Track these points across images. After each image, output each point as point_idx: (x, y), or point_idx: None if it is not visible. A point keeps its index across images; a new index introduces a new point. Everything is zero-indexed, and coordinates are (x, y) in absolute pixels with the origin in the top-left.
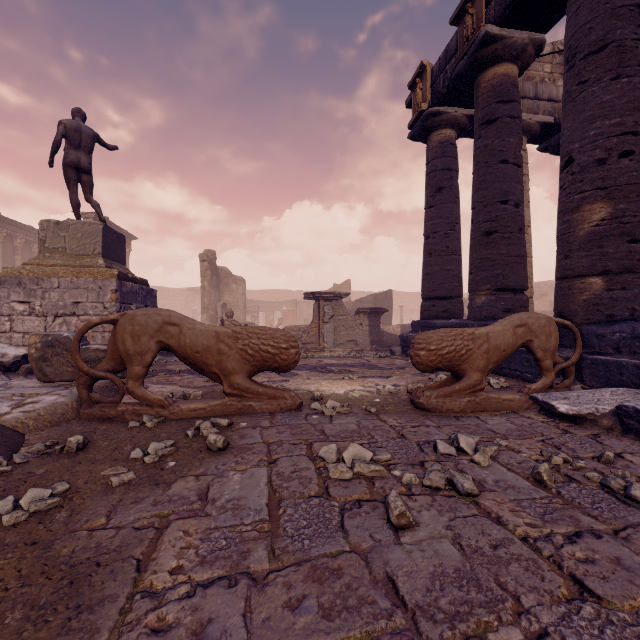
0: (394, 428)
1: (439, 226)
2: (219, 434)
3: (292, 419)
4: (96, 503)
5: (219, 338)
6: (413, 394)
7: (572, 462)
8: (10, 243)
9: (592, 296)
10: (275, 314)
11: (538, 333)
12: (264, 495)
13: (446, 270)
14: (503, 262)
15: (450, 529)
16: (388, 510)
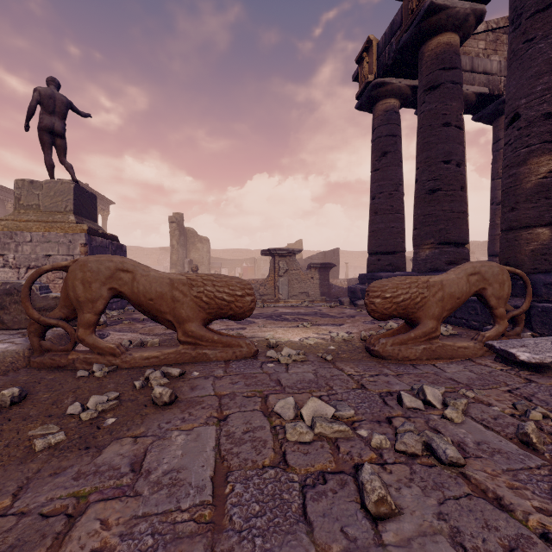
0: (352, 377)
1: (384, 187)
2: (169, 385)
3: (247, 368)
4: (8, 475)
5: (173, 285)
6: (368, 341)
7: None
8: (2, 207)
9: (540, 246)
10: (236, 270)
11: (491, 281)
12: (209, 465)
13: (391, 227)
14: (446, 218)
15: (443, 519)
16: (362, 493)
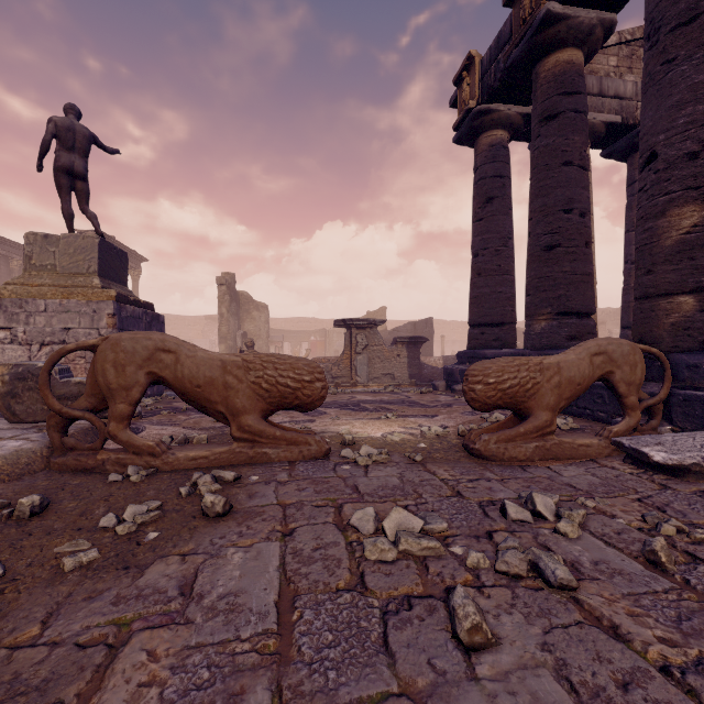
0: (447, 483)
1: (489, 242)
2: (221, 492)
3: (317, 471)
4: (34, 599)
5: (226, 368)
6: (466, 438)
7: (689, 532)
8: (5, 265)
9: (682, 318)
10: (302, 345)
11: (620, 363)
12: (273, 587)
13: (497, 292)
14: (567, 281)
15: (548, 650)
16: (454, 619)
